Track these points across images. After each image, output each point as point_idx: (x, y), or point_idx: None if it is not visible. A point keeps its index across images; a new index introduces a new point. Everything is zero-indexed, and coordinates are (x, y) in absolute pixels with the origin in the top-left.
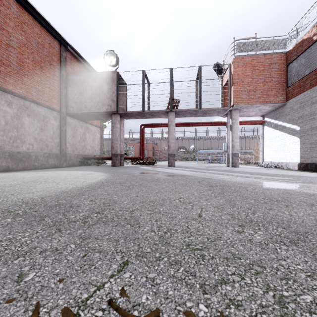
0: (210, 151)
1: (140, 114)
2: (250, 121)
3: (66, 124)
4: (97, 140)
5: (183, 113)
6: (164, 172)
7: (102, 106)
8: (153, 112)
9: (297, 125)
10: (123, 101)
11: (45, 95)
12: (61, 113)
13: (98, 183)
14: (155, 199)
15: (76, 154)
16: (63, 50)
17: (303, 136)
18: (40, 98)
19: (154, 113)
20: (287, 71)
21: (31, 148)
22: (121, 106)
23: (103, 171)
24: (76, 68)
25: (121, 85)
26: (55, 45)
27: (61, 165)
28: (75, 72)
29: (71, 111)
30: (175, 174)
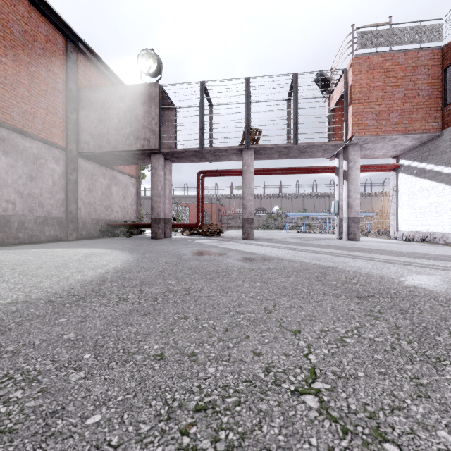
0: (307, 214)
1: (198, 153)
2: (376, 165)
3: (77, 170)
4: (131, 198)
5: (266, 151)
6: (237, 250)
7: (134, 140)
8: (218, 150)
9: None
10: (169, 134)
11: (38, 121)
12: (68, 152)
13: (92, 282)
14: (221, 383)
15: (95, 219)
16: (71, 50)
17: None
18: (29, 125)
19: (220, 152)
20: (444, 78)
21: (12, 208)
22: (166, 141)
23: (129, 249)
24: (94, 80)
25: (166, 106)
26: (57, 39)
27: (68, 237)
28: (92, 87)
29: (84, 149)
30: (259, 256)
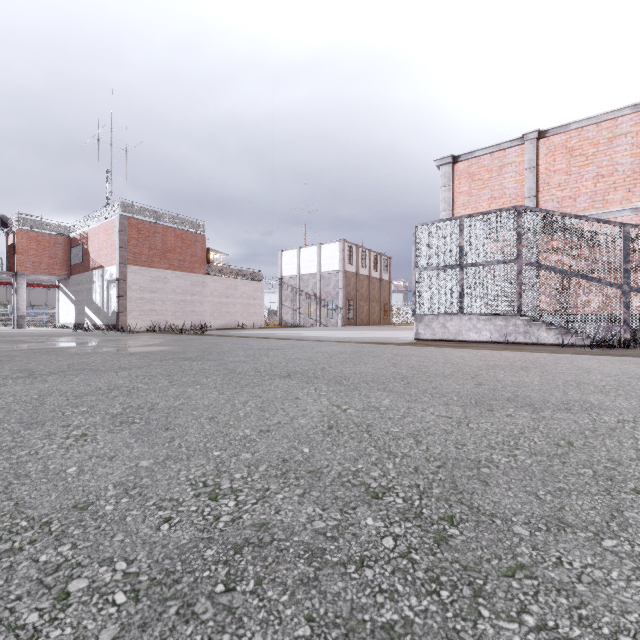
0: None
1: None
2: (44, 285)
3: None
4: None
5: None
6: None
7: None
8: None
9: (74, 296)
10: None
11: None
12: None
13: None
14: None
15: None
16: None
17: (76, 305)
18: None
19: None
20: (71, 252)
21: None
22: None
23: None
24: None
25: None
26: None
27: None
28: None
29: None
30: None
